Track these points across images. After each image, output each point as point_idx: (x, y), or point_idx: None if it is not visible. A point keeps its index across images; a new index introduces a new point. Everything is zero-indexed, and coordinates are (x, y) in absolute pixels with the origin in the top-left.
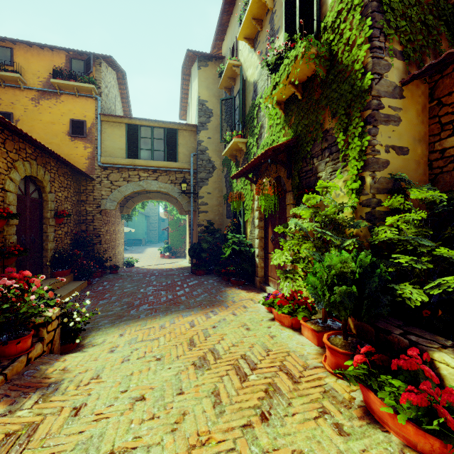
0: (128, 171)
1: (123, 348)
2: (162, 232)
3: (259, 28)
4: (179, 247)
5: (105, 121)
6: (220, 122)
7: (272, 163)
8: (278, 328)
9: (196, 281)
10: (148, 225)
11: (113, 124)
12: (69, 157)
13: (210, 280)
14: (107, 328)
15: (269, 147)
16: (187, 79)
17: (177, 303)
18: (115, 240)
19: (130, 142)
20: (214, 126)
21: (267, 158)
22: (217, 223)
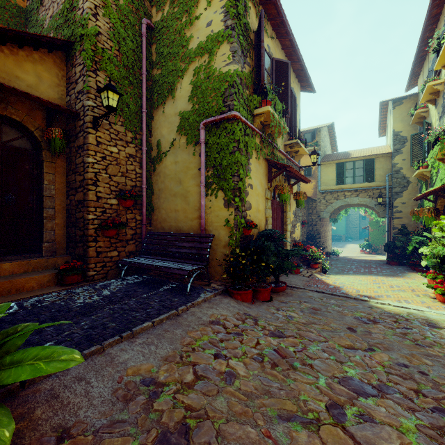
0: (336, 193)
1: (345, 277)
2: (363, 229)
3: (436, 98)
4: (379, 244)
5: (322, 165)
6: (410, 152)
7: (441, 193)
8: (425, 285)
9: (387, 267)
10: (348, 223)
11: (327, 165)
12: (303, 189)
13: (399, 268)
14: (334, 275)
15: (440, 181)
16: (385, 107)
17: (370, 273)
18: (326, 236)
19: (338, 174)
20: (409, 149)
21: (428, 196)
22: (412, 227)
